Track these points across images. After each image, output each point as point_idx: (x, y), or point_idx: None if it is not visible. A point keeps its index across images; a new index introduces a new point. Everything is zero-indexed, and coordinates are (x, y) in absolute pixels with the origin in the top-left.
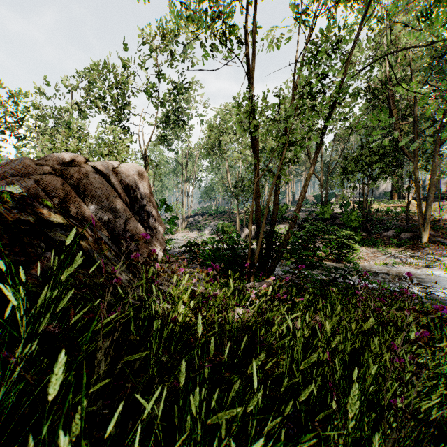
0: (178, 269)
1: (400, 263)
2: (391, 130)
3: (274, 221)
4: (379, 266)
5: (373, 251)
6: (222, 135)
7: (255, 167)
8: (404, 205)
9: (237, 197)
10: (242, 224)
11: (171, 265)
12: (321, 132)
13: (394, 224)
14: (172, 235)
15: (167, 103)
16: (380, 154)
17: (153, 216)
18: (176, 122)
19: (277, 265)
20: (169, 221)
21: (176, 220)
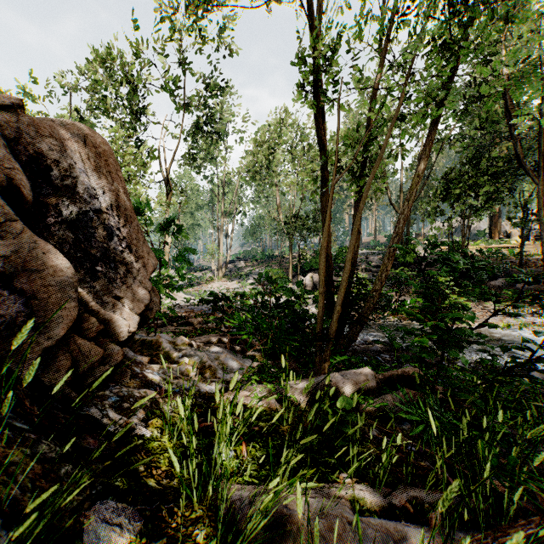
0: (189, 342)
1: (529, 325)
2: (498, 143)
3: (354, 260)
4: (500, 329)
5: (481, 307)
6: (270, 153)
7: (323, 172)
8: (510, 246)
9: (290, 235)
10: (295, 271)
11: (194, 328)
12: (441, 104)
13: (503, 270)
14: (206, 286)
15: (197, 109)
16: (487, 173)
17: (126, 240)
18: (209, 135)
19: (361, 331)
20: (175, 256)
21: (211, 266)
